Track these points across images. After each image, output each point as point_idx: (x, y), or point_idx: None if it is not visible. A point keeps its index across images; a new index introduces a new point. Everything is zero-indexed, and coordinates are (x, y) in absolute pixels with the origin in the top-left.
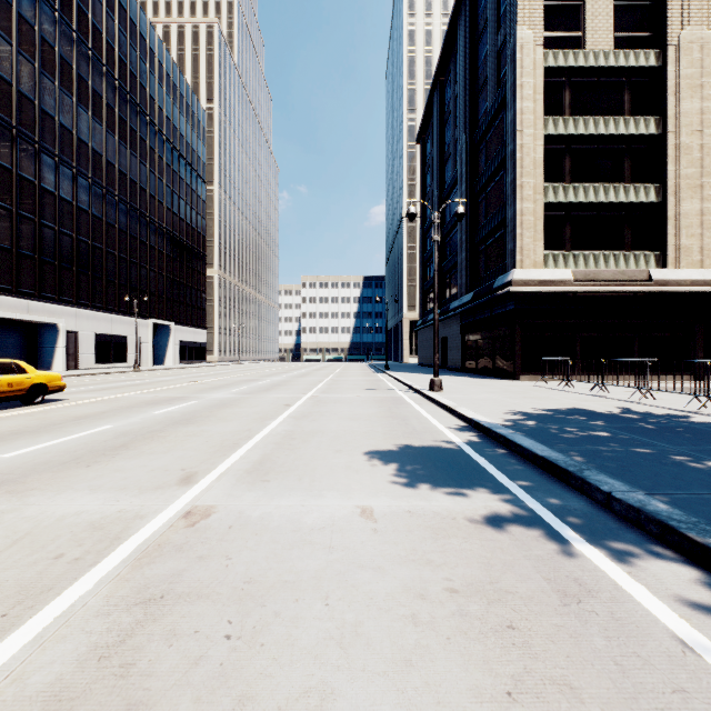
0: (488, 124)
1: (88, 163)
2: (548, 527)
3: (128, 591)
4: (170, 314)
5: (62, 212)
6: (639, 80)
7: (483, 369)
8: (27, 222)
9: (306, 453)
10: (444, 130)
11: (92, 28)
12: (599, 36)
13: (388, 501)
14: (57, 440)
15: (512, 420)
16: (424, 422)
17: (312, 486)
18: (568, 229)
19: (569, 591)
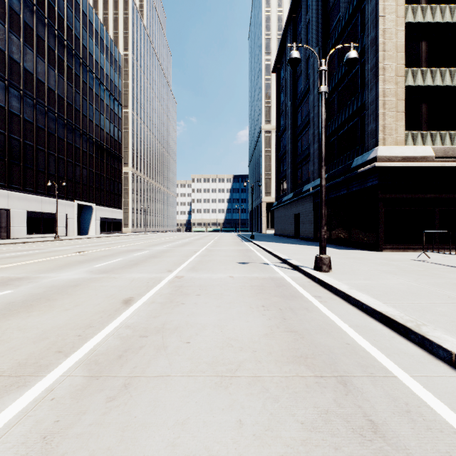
0: (341, 31)
1: (19, 78)
2: None
3: None
4: (92, 198)
5: None
6: None
7: (338, 240)
8: None
9: None
10: None
11: None
12: None
13: None
14: None
15: None
16: (413, 409)
17: None
18: (424, 111)
19: None
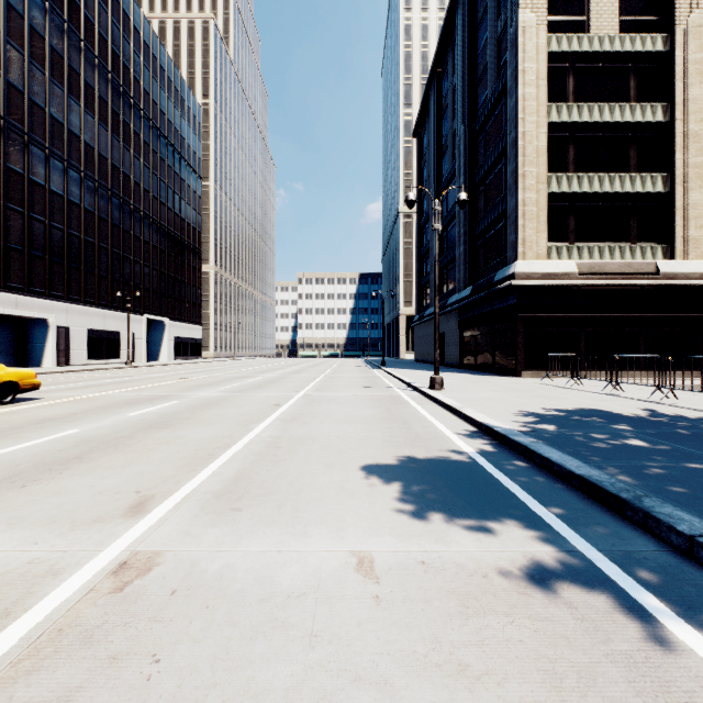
0: (487, 114)
1: (79, 156)
2: (620, 592)
3: None
4: (165, 310)
5: (53, 206)
6: (645, 66)
7: (483, 365)
8: (15, 215)
9: (291, 468)
10: (442, 123)
11: (84, 19)
12: (604, 19)
13: (393, 544)
14: (4, 449)
15: (528, 424)
16: (428, 426)
17: (295, 517)
18: (571, 220)
19: None
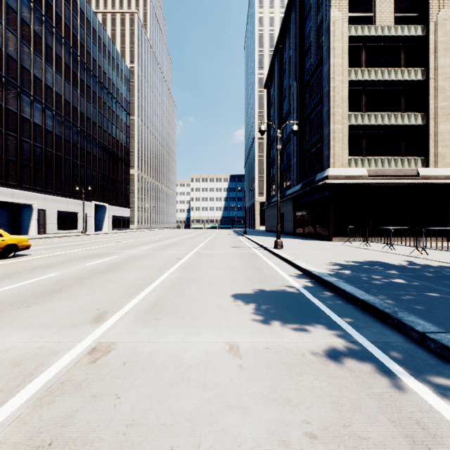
0: (311, 75)
1: (52, 101)
2: (379, 363)
3: (21, 436)
4: (106, 199)
5: (35, 132)
6: (410, 45)
7: (308, 234)
8: (12, 138)
9: (189, 296)
10: (282, 80)
11: (55, 13)
12: (384, 15)
13: (250, 338)
14: (13, 285)
15: (334, 270)
16: (272, 271)
17: (192, 323)
18: (364, 142)
19: (416, 436)
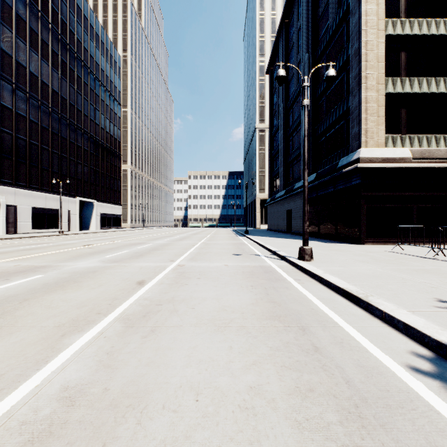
0: (329, 39)
1: (25, 81)
2: None
3: None
4: (93, 195)
5: (3, 116)
6: None
7: (326, 234)
8: None
9: None
10: (288, 59)
11: None
12: None
13: None
14: None
15: None
16: (344, 341)
17: None
18: (403, 116)
19: None
